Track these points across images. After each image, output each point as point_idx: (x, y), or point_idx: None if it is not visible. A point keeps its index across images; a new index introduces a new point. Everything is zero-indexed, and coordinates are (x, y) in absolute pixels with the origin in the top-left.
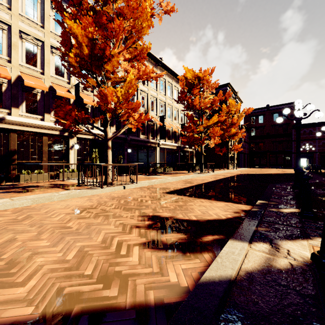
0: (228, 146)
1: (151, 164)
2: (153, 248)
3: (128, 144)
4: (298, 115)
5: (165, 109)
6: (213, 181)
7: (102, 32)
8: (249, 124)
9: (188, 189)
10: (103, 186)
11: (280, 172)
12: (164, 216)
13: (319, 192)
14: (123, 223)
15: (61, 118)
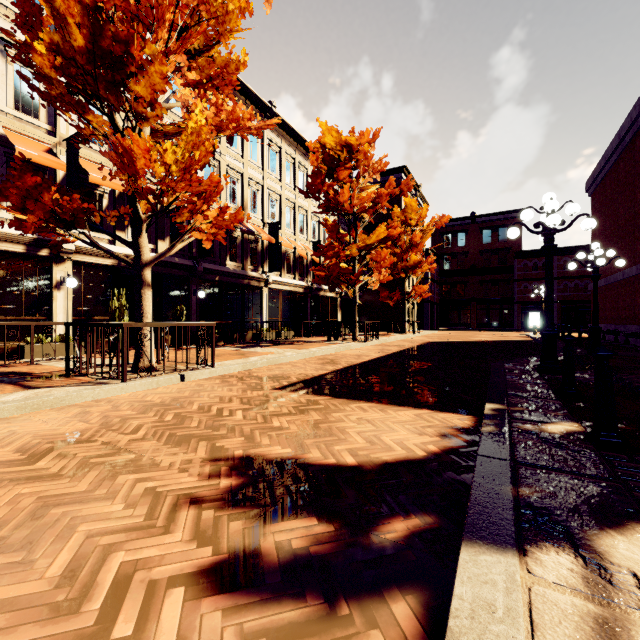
0: (404, 288)
1: (251, 324)
2: (231, 592)
3: (200, 281)
4: (552, 222)
5: (281, 209)
6: (379, 358)
7: (125, 2)
8: (441, 248)
9: (330, 378)
10: (129, 376)
11: (498, 338)
12: (273, 458)
13: (592, 379)
14: (154, 490)
15: (18, 209)
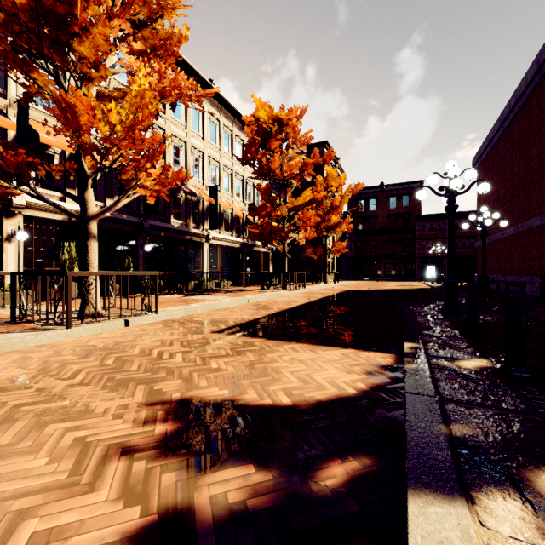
0: (325, 245)
1: (193, 275)
2: None
3: (146, 236)
4: (455, 185)
5: (220, 175)
6: (306, 304)
7: None
8: (355, 212)
9: (264, 322)
10: (74, 322)
11: (403, 287)
12: (210, 400)
13: (487, 320)
14: (84, 440)
15: None
